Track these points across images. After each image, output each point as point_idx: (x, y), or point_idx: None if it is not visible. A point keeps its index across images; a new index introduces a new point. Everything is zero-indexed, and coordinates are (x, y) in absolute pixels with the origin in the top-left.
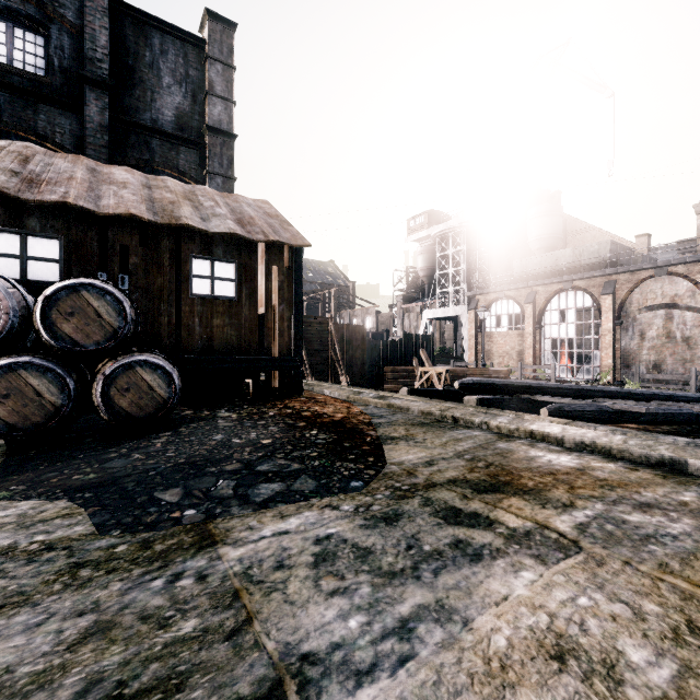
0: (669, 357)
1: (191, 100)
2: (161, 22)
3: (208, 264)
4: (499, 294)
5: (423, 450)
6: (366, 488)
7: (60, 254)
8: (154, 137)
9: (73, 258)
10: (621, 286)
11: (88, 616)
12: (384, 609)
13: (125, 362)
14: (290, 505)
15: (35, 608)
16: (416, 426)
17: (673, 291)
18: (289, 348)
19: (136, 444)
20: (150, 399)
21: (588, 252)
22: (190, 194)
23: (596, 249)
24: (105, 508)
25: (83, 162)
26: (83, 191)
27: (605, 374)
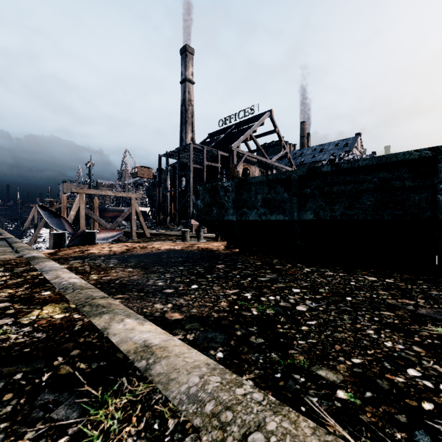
0: None
1: None
2: None
3: None
4: None
5: None
6: None
7: None
8: None
9: None
10: None
11: None
12: None
13: None
14: None
15: None
16: None
17: None
18: None
19: None
20: None
21: None
22: None
23: None
24: None
25: None
26: None
27: None
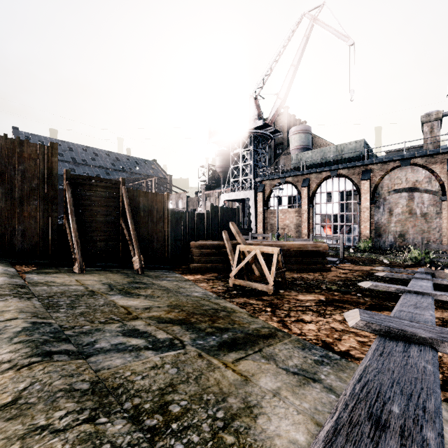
0: (411, 228)
1: None
2: None
3: None
4: (281, 180)
5: None
6: None
7: None
8: None
9: None
10: (375, 173)
11: None
12: None
13: None
14: None
15: None
16: None
17: (414, 178)
18: None
19: None
20: None
21: (348, 148)
22: None
23: (354, 147)
24: None
25: None
26: None
27: (368, 242)
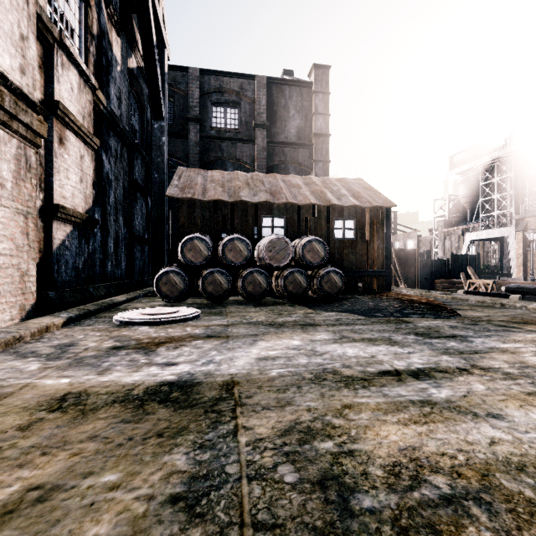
0: None
1: (305, 120)
2: (289, 81)
3: (341, 222)
4: None
5: (483, 313)
6: (458, 319)
7: (284, 224)
8: (286, 147)
9: (288, 225)
10: None
11: (392, 327)
12: (479, 334)
13: (327, 270)
14: (428, 319)
15: (376, 325)
16: (475, 306)
17: None
18: (382, 265)
19: (338, 303)
20: (335, 287)
21: None
22: (324, 183)
23: None
24: (360, 315)
25: (278, 177)
26: (289, 195)
27: None
